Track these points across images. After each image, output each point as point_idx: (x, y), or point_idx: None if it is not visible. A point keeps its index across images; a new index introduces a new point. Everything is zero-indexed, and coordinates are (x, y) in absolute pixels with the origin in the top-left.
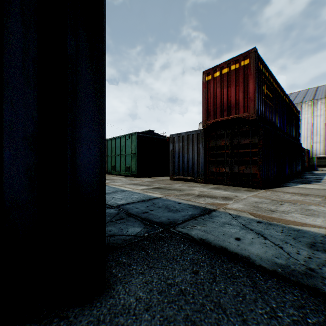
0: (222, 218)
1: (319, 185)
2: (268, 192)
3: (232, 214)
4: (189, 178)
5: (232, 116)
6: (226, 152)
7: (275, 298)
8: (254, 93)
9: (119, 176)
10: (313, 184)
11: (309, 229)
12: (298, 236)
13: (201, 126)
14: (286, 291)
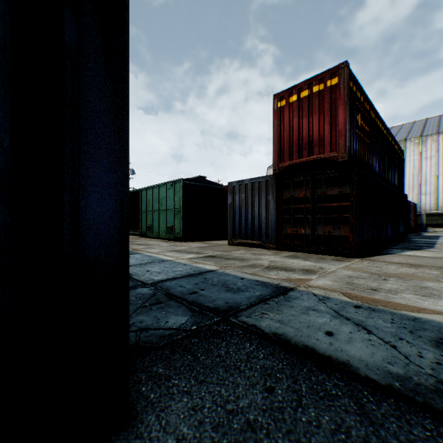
0: (304, 301)
1: (433, 251)
2: (364, 262)
3: (317, 294)
4: (255, 242)
5: (314, 157)
6: (306, 206)
7: (396, 434)
8: (345, 125)
9: (158, 240)
10: (424, 251)
11: (430, 317)
12: (416, 328)
13: (270, 171)
14: (411, 421)
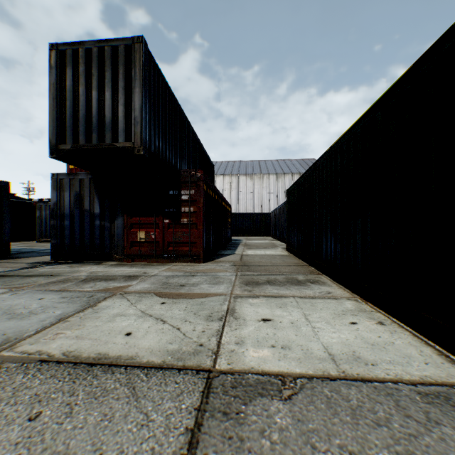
0: None
1: None
2: None
3: None
4: None
5: None
6: None
7: None
8: None
9: None
10: None
11: None
12: None
13: None
14: None
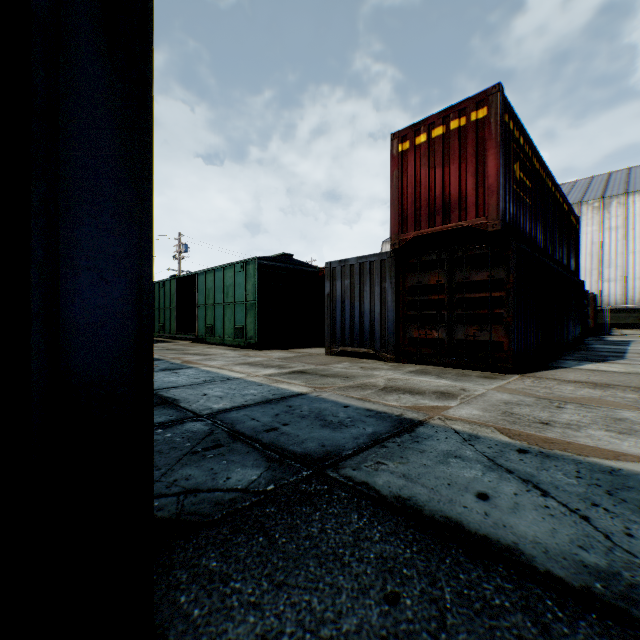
0: (441, 443)
1: (624, 364)
2: (526, 380)
3: (460, 431)
4: (365, 350)
5: (451, 225)
6: (440, 297)
7: None
8: (498, 178)
9: (222, 347)
10: (612, 363)
11: (635, 468)
12: (617, 487)
13: (386, 247)
14: None
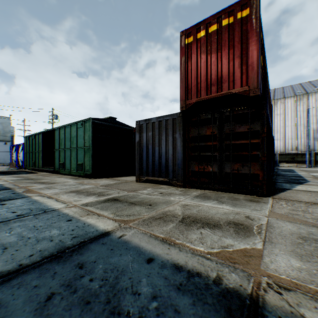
0: None
1: (316, 185)
2: (281, 203)
3: None
4: (162, 179)
5: (223, 93)
6: (213, 143)
7: None
8: (257, 58)
9: (69, 176)
10: (308, 185)
11: None
12: None
13: None
14: None
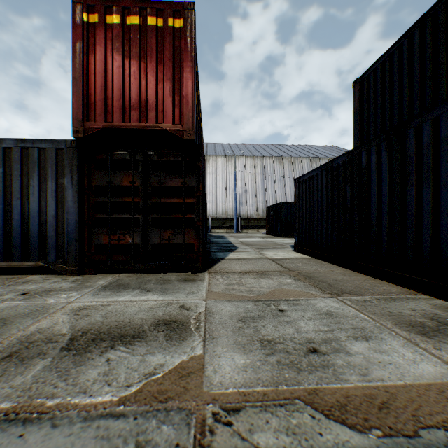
0: None
1: (245, 252)
2: (218, 277)
3: None
4: (31, 264)
5: (149, 125)
6: (134, 200)
7: None
8: (193, 91)
9: None
10: (239, 252)
11: None
12: None
13: None
14: None
